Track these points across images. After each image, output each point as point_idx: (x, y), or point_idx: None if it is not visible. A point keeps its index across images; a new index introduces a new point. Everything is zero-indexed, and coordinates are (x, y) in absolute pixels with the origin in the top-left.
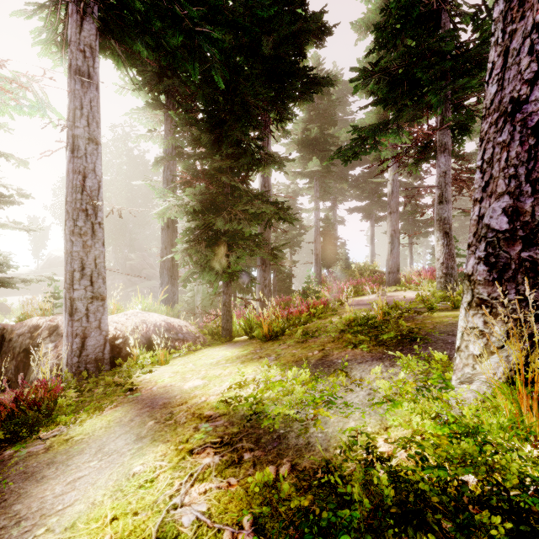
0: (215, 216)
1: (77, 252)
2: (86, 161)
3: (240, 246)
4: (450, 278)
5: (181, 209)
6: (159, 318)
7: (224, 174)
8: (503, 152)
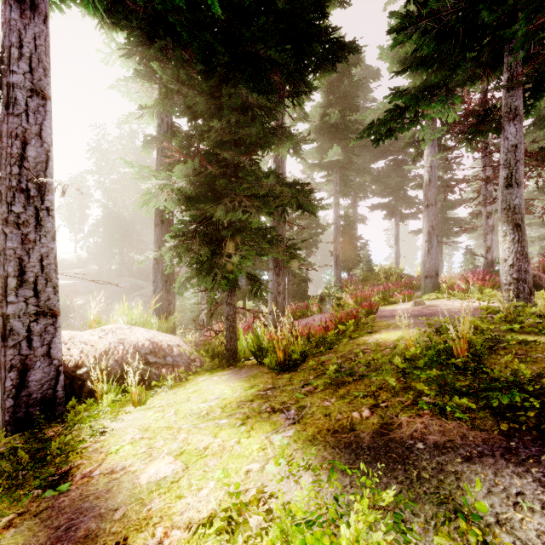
0: (214, 204)
1: (12, 249)
2: (27, 121)
3: (246, 243)
4: (524, 284)
5: (171, 196)
6: (143, 336)
7: (226, 150)
8: None
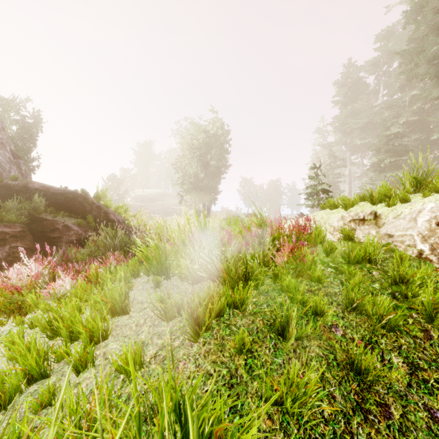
0: None
1: None
2: None
3: None
4: None
5: None
6: None
7: None
8: None
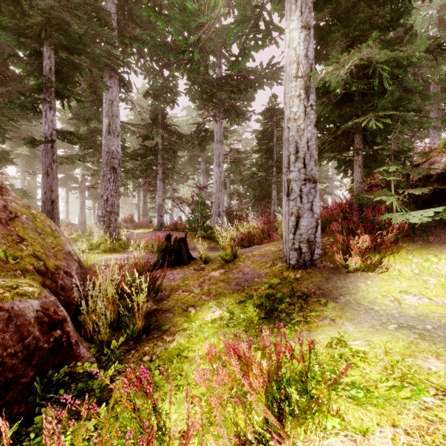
0: None
1: None
2: None
3: None
4: None
5: None
6: None
7: None
8: (101, 202)
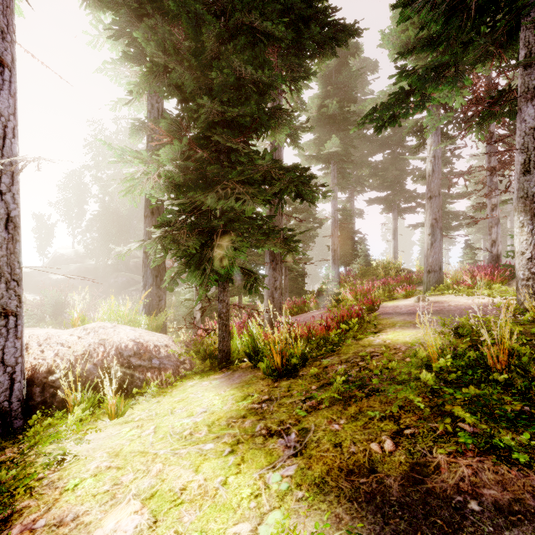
0: (205, 191)
1: None
2: None
3: (240, 234)
4: None
5: (158, 183)
6: (127, 336)
7: (218, 133)
8: None
